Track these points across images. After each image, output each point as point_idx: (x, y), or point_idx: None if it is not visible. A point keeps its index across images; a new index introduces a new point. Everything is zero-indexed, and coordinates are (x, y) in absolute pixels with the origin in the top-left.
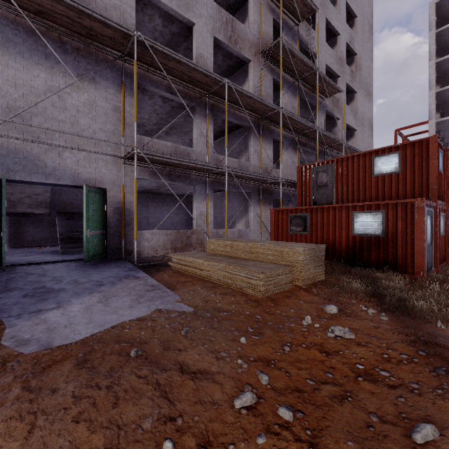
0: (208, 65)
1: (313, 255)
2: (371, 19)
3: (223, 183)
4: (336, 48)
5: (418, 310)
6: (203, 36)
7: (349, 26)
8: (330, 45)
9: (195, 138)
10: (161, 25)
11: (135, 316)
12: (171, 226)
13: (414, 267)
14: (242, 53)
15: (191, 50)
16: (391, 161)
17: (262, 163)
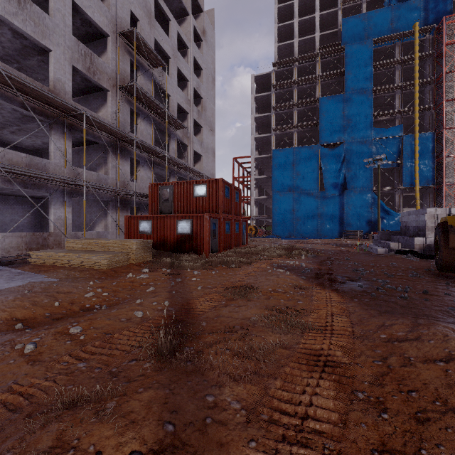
0: (66, 89)
1: (143, 245)
2: (214, 73)
3: (82, 192)
4: (187, 90)
5: (185, 266)
6: (60, 63)
7: (198, 74)
8: (183, 86)
9: (52, 151)
10: (11, 35)
11: (15, 285)
12: (16, 229)
13: (204, 251)
14: (101, 83)
15: (46, 63)
16: (203, 189)
17: (120, 177)
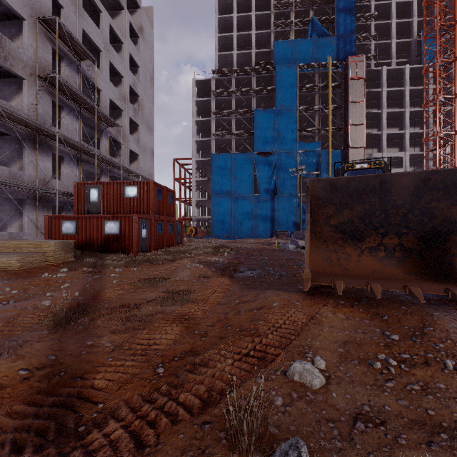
0: None
1: (63, 245)
2: (152, 72)
3: None
4: (121, 86)
5: (108, 265)
6: None
7: (135, 71)
8: (117, 81)
9: None
10: None
11: None
12: None
13: (133, 250)
14: (14, 70)
15: None
16: (134, 190)
17: (40, 174)
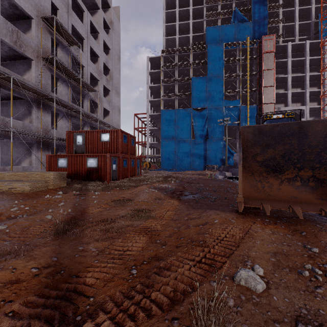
0: None
1: (59, 175)
2: (119, 53)
3: (9, 136)
4: (98, 63)
5: (90, 189)
6: None
7: (107, 52)
8: (95, 60)
9: None
10: None
11: None
12: None
13: (107, 179)
14: (26, 54)
15: None
16: (107, 136)
17: (43, 125)
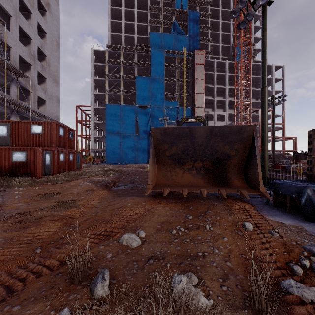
0: None
1: None
2: (58, 39)
3: None
4: (30, 46)
5: (14, 185)
6: None
7: (43, 36)
8: (26, 42)
9: None
10: None
11: None
12: None
13: (38, 174)
14: None
15: None
16: (39, 128)
17: None
